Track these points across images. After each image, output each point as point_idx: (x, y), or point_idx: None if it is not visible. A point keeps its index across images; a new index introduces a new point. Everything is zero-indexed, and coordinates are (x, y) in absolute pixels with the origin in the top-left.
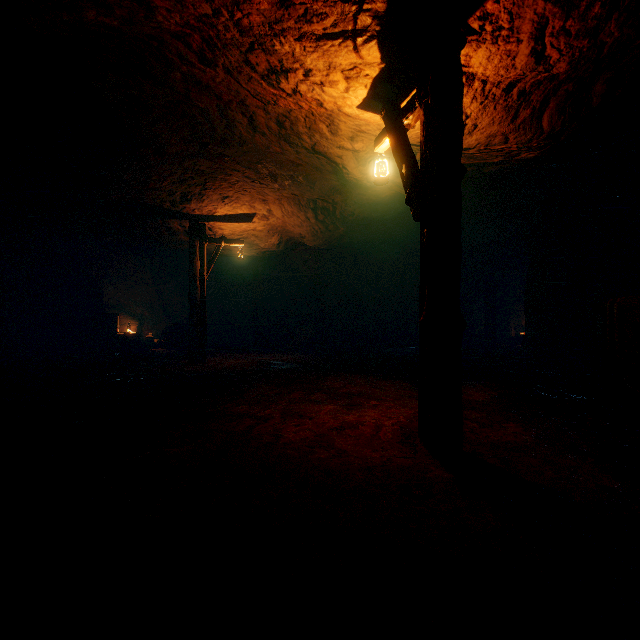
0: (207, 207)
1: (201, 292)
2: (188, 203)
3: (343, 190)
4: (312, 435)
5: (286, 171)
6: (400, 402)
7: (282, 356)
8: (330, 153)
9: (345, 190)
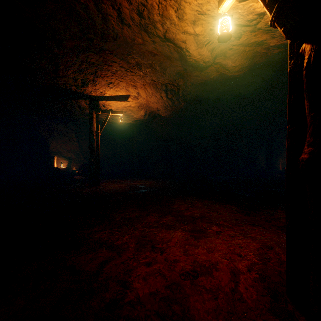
0: (99, 90)
1: (96, 143)
2: (86, 86)
3: (184, 75)
4: (163, 285)
5: (147, 60)
6: (238, 229)
7: (146, 182)
8: (177, 39)
9: (186, 74)
